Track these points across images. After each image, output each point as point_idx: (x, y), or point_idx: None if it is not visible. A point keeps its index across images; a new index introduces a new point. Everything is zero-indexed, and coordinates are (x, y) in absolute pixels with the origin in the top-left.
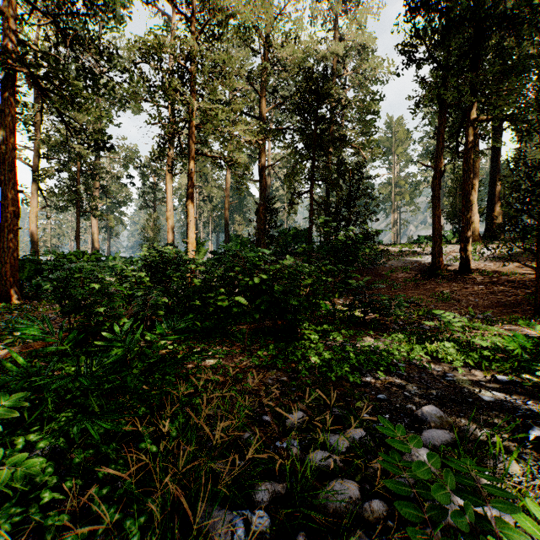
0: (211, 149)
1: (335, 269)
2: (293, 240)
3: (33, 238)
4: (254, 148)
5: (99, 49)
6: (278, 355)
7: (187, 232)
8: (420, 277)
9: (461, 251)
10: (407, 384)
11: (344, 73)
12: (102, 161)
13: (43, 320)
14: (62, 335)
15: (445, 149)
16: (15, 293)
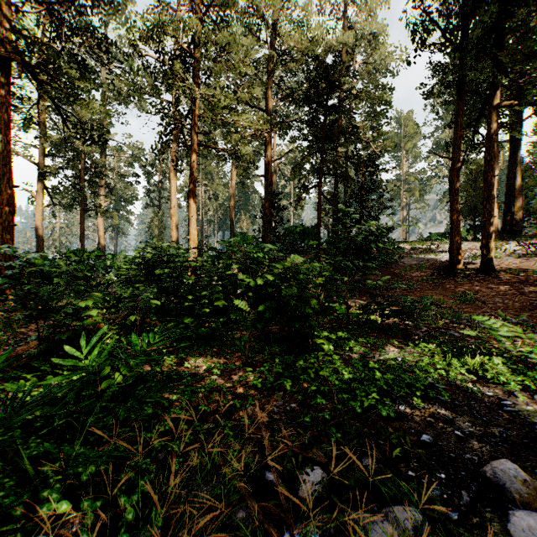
0: (214, 141)
1: (353, 267)
2: (299, 238)
3: (38, 236)
4: (260, 145)
5: (98, 38)
6: (285, 373)
7: (188, 228)
8: (437, 276)
9: (482, 248)
10: (455, 417)
11: (353, 64)
12: (109, 160)
13: (30, 322)
14: (38, 342)
15: (462, 139)
16: (10, 292)
